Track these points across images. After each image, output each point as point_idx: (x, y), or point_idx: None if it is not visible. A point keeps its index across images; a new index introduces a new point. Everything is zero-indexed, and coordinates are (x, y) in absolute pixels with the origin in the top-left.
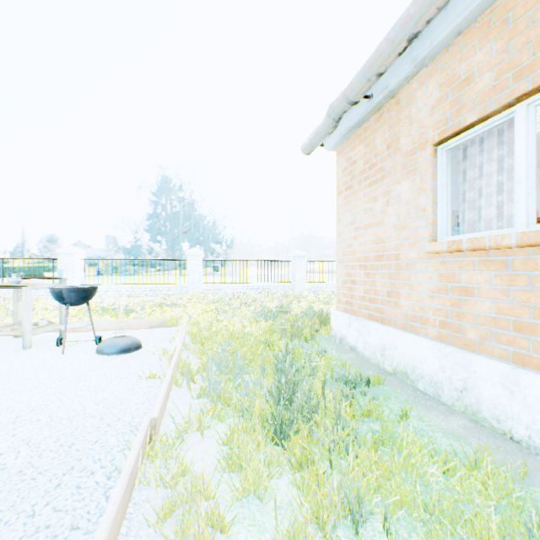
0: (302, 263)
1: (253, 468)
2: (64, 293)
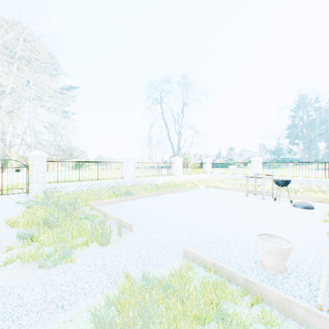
0: None
1: None
2: (278, 181)
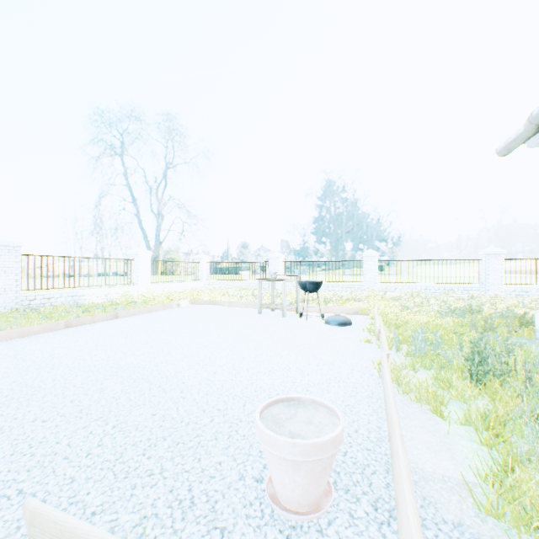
0: (497, 262)
1: (457, 386)
2: (306, 284)
